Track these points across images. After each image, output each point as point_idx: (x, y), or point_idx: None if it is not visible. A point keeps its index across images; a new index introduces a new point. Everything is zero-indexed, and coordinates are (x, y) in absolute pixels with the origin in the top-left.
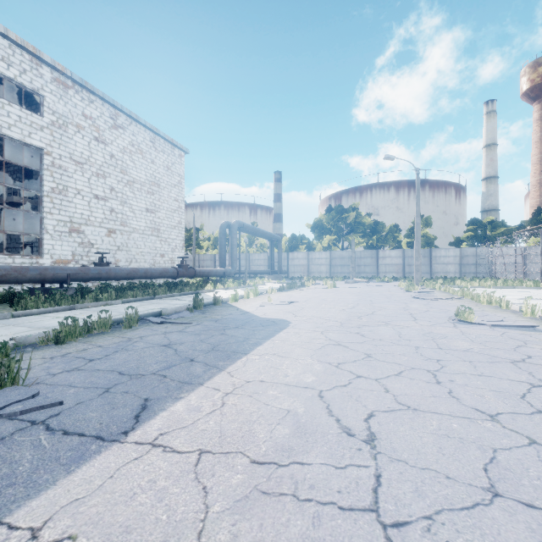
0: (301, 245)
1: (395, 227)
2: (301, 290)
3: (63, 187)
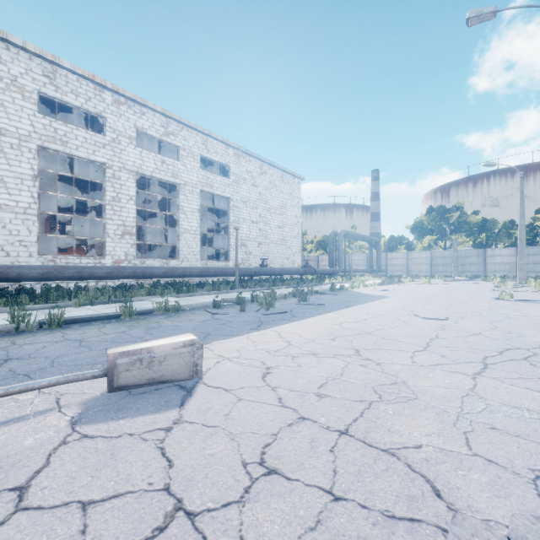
0: (399, 245)
1: (511, 223)
2: (398, 284)
3: (238, 218)
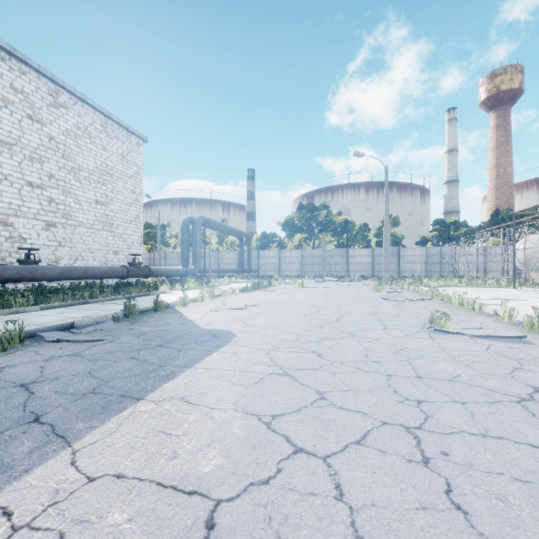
0: (272, 243)
1: (365, 226)
2: (267, 290)
3: None
